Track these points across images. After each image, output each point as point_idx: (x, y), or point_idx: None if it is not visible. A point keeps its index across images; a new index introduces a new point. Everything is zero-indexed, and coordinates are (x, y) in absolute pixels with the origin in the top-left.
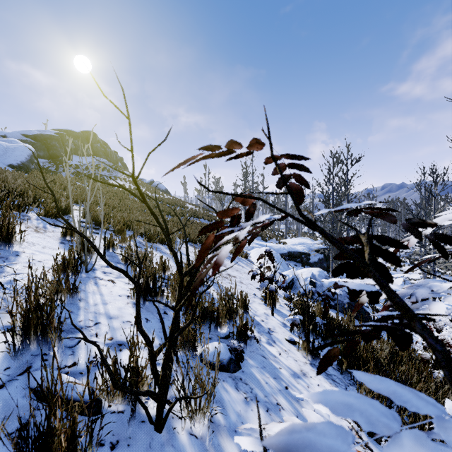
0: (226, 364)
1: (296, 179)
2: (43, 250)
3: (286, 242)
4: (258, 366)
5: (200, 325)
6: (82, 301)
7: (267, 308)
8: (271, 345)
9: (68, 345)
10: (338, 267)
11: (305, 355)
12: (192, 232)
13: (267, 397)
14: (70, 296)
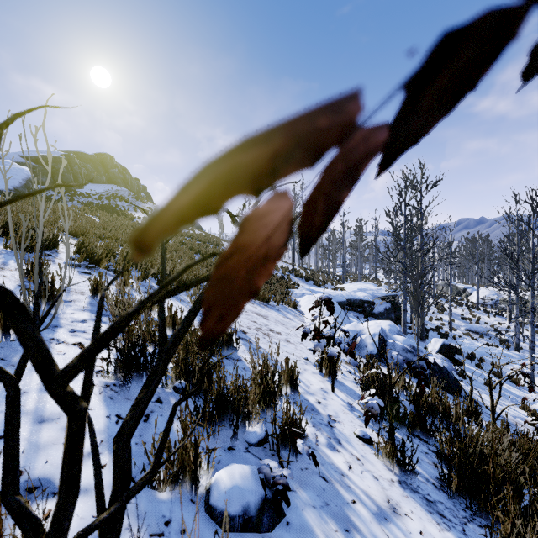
0: (255, 513)
1: None
2: None
3: (344, 288)
4: (315, 503)
5: (208, 436)
6: None
7: (324, 379)
8: (335, 450)
9: None
10: None
11: (389, 465)
12: None
13: None
14: None
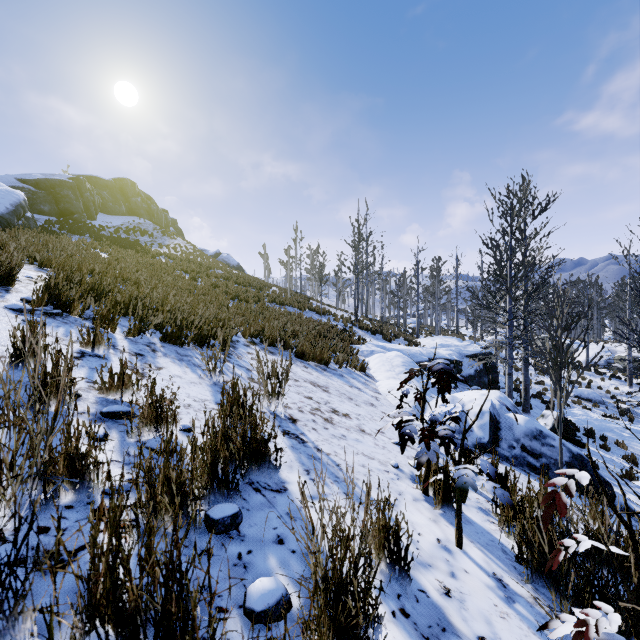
0: None
1: None
2: None
3: (420, 343)
4: None
5: None
6: None
7: (436, 514)
8: None
9: None
10: None
11: None
12: (268, 326)
13: None
14: None
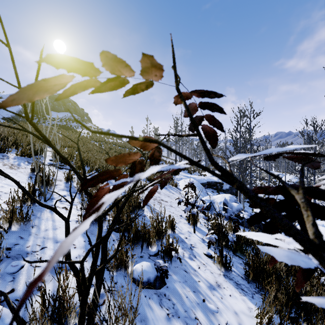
0: (152, 281)
1: (209, 121)
2: (12, 183)
3: (206, 174)
4: (180, 280)
5: (132, 248)
6: (34, 228)
7: (190, 226)
8: (192, 260)
9: (10, 272)
10: (254, 215)
11: (219, 267)
12: None
13: (186, 312)
14: (23, 224)
